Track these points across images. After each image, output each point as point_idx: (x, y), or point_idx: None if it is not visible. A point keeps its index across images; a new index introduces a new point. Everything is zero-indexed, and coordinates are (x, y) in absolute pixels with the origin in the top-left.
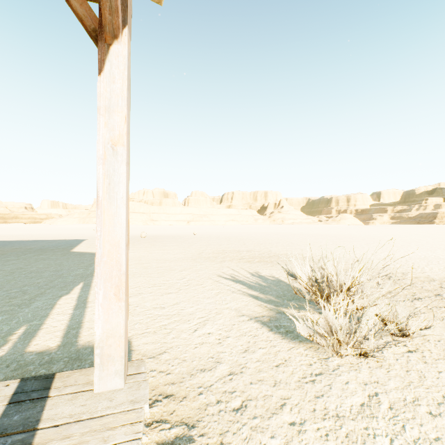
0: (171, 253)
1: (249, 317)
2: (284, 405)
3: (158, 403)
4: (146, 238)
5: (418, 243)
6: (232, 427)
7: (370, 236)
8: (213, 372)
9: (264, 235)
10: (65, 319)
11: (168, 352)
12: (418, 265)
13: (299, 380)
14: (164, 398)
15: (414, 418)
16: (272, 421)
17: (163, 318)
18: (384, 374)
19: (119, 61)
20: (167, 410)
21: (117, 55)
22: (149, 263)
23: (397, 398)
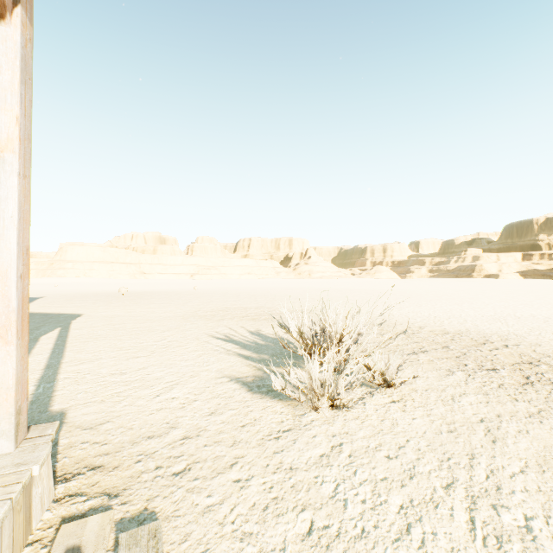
0: (157, 312)
1: (231, 378)
2: (236, 463)
3: (79, 476)
4: (129, 295)
5: (449, 297)
6: (165, 491)
7: (402, 291)
8: (163, 438)
9: (284, 290)
10: None
11: (113, 422)
12: (439, 318)
13: (262, 438)
14: (89, 470)
15: (369, 463)
16: (215, 481)
17: (119, 384)
18: (358, 425)
19: (7, 47)
20: (89, 482)
21: (4, 39)
22: (123, 323)
23: (360, 446)
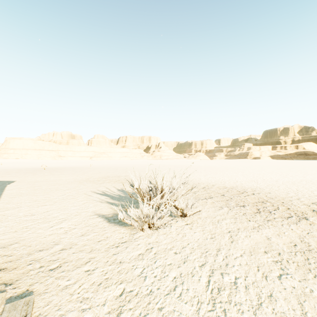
0: (64, 179)
1: (99, 215)
2: (89, 261)
3: None
4: (49, 169)
5: (233, 169)
6: (42, 279)
7: (209, 166)
8: (49, 250)
9: (144, 166)
10: None
11: (19, 243)
12: (224, 180)
13: (108, 247)
14: None
15: (164, 256)
16: (74, 272)
17: (29, 221)
18: (164, 237)
19: None
20: None
21: None
22: (40, 186)
23: (162, 248)
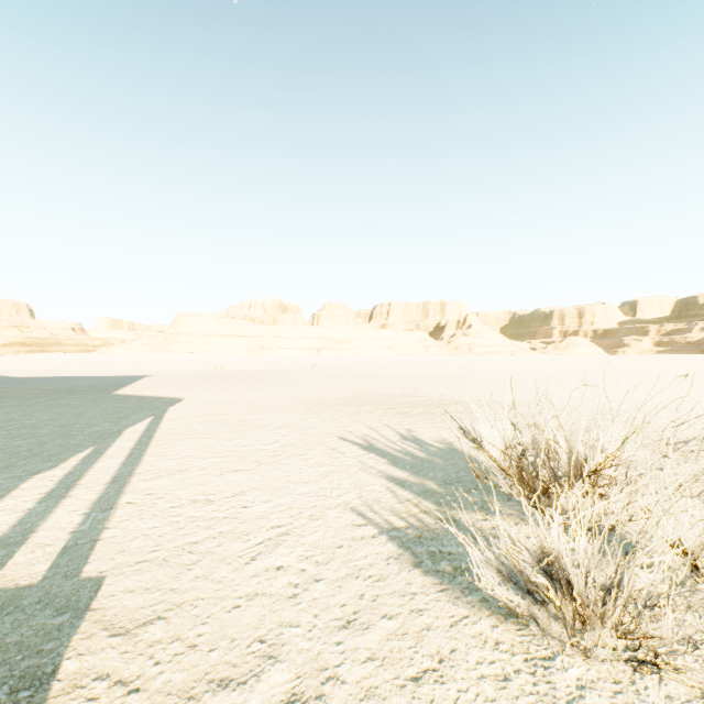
0: (272, 398)
1: (378, 529)
2: None
3: None
4: (242, 375)
5: None
6: None
7: (621, 373)
8: (248, 692)
9: (437, 370)
10: (6, 522)
11: (166, 620)
12: None
13: None
14: None
15: None
16: None
17: (198, 525)
18: None
19: None
20: None
21: None
22: (227, 414)
23: None
